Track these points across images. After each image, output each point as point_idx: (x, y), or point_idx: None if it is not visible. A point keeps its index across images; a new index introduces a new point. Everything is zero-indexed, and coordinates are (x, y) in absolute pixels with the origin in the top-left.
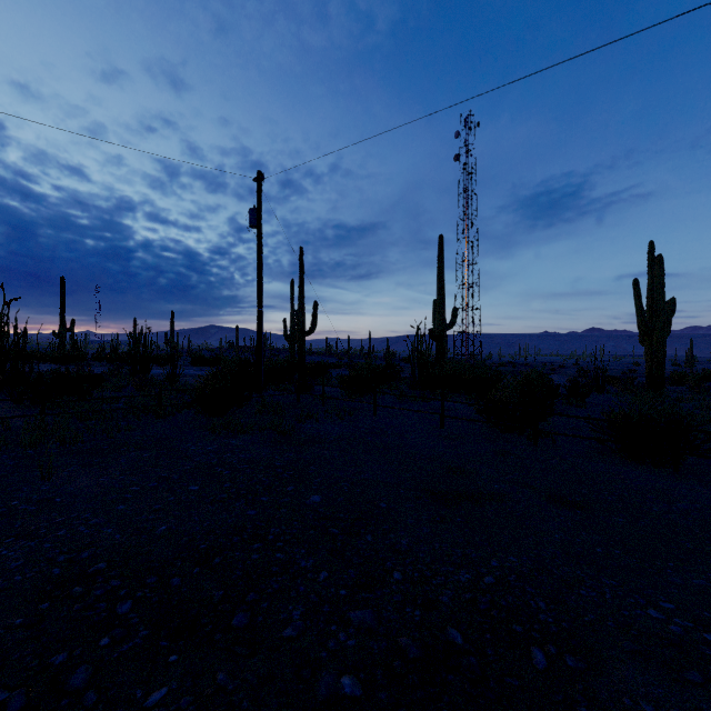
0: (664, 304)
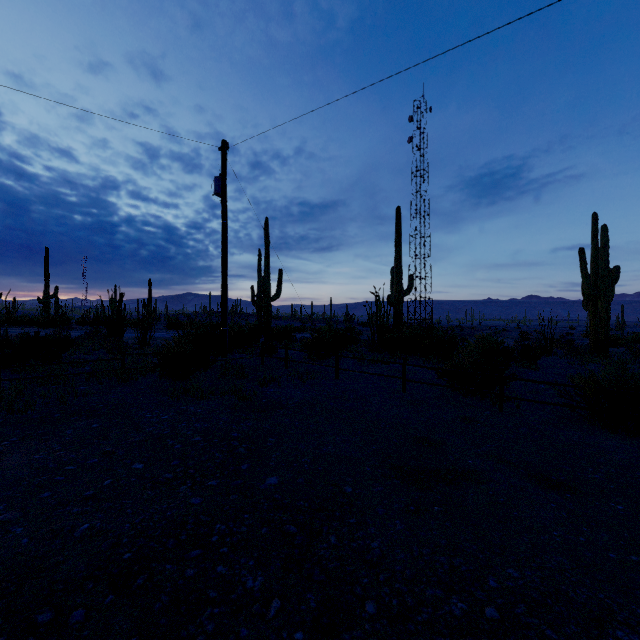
0: (609, 272)
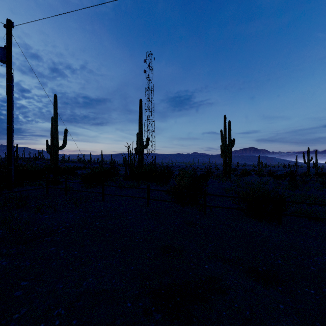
0: (231, 141)
